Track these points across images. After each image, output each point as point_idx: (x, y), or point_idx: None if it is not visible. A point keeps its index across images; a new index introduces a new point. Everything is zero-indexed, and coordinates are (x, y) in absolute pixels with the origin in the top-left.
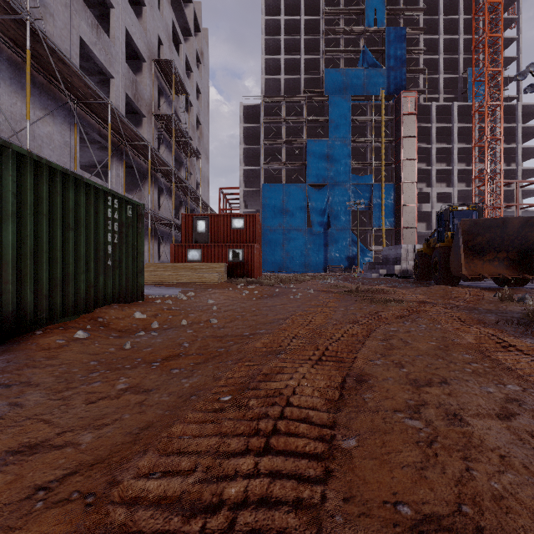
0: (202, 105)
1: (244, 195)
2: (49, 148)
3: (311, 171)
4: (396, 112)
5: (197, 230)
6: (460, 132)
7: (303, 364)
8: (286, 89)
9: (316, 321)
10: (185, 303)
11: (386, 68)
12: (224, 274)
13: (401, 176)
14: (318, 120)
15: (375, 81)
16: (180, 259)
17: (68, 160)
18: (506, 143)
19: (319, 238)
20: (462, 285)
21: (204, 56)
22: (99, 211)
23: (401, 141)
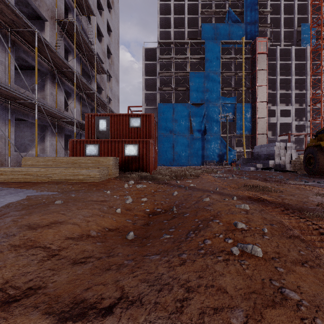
0: (112, 40)
1: (145, 112)
2: None
3: (193, 94)
4: (252, 52)
5: (98, 129)
6: (295, 68)
7: None
8: (174, 40)
9: None
10: None
11: (244, 23)
12: (112, 170)
13: (256, 97)
14: (197, 58)
15: (236, 32)
16: (78, 153)
17: None
18: None
19: (198, 141)
20: None
21: (114, 4)
22: None
23: (256, 72)
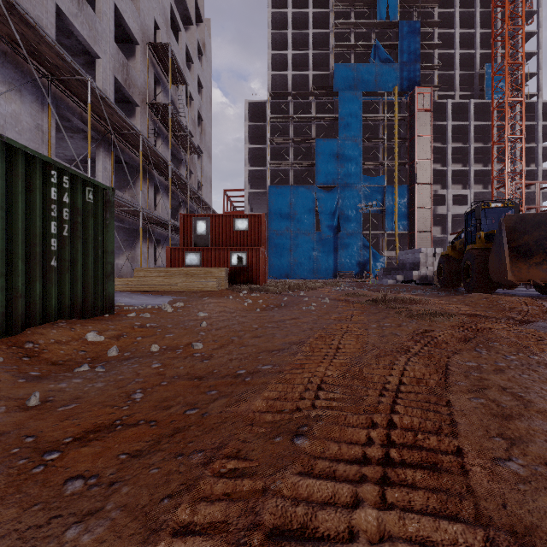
0: (204, 100)
1: (249, 198)
2: (15, 131)
3: (320, 172)
4: (410, 109)
5: (196, 232)
6: (476, 131)
7: (359, 487)
8: (294, 86)
9: (347, 348)
10: (168, 316)
11: (399, 64)
12: (224, 281)
13: (415, 177)
14: (327, 118)
15: (387, 77)
16: (177, 263)
17: (41, 147)
18: (526, 143)
19: (328, 242)
20: (497, 293)
21: (206, 48)
22: (35, 189)
23: (415, 140)
